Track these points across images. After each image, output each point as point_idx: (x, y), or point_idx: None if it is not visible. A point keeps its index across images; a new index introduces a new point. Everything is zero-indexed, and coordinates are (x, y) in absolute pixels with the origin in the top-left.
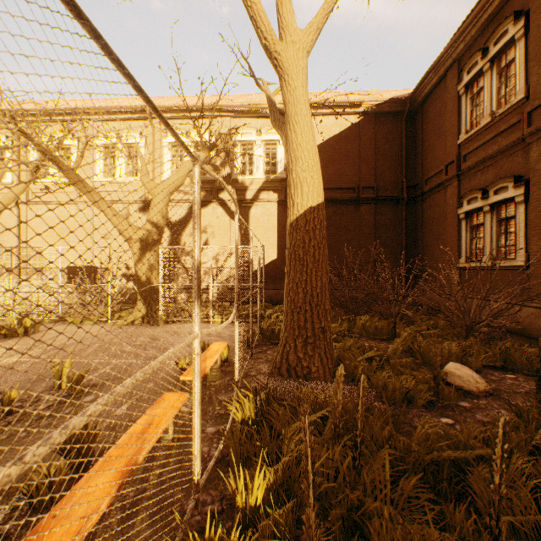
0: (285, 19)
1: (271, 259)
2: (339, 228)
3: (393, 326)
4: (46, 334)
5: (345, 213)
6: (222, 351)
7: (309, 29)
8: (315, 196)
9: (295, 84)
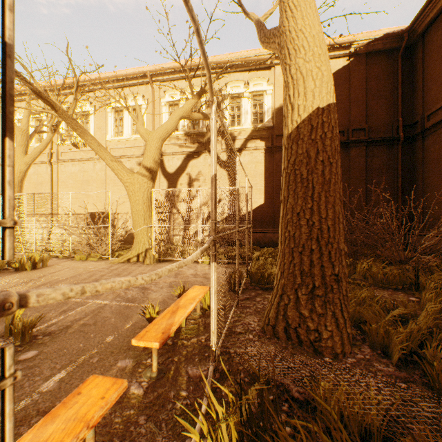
0: None
1: (258, 204)
2: None
3: (415, 274)
4: (51, 268)
5: None
6: (201, 298)
7: None
8: (324, 93)
9: None
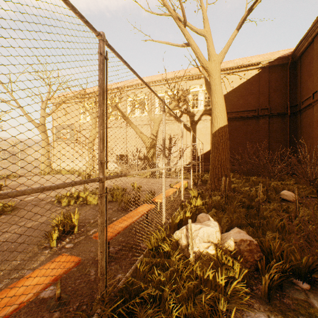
0: (210, 52)
1: (207, 150)
2: (246, 132)
3: None
4: (117, 179)
5: (249, 124)
6: (185, 183)
7: (221, 54)
8: (222, 122)
9: (215, 77)
